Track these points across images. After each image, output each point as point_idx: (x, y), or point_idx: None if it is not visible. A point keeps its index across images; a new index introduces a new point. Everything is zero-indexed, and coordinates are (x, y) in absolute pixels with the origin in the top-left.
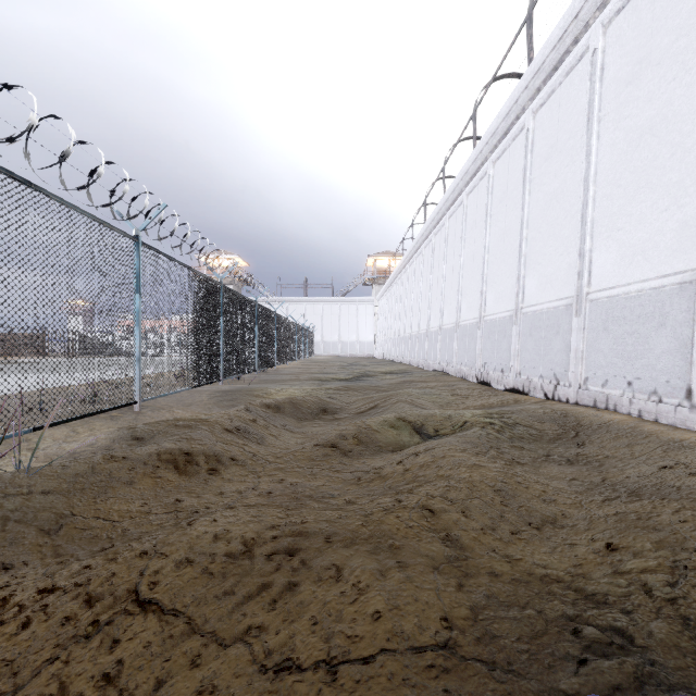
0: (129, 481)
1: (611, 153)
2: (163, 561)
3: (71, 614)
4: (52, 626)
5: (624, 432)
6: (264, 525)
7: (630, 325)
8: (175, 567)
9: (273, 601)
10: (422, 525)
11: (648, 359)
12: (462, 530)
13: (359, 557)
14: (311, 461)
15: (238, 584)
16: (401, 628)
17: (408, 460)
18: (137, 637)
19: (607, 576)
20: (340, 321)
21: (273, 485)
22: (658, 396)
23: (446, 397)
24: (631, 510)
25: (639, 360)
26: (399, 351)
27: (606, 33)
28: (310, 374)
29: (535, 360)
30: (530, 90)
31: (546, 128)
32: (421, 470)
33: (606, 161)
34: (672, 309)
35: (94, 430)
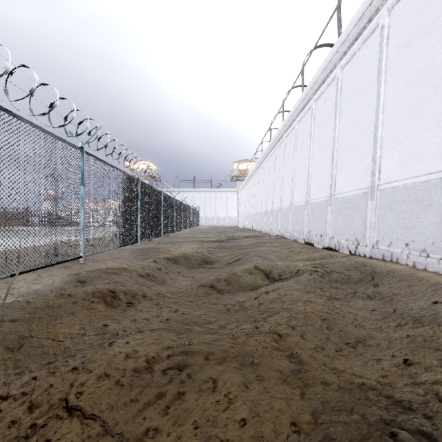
0: (72, 311)
1: (394, 93)
2: (88, 375)
3: (16, 419)
4: (1, 429)
5: (405, 277)
6: (162, 347)
7: (407, 206)
8: (96, 380)
9: (166, 407)
10: (273, 346)
11: (420, 228)
12: (301, 349)
13: (229, 372)
14: (196, 297)
15: (141, 393)
16: (262, 433)
17: (261, 297)
18: (63, 438)
19: (408, 386)
20: (216, 204)
21: (170, 314)
22: (426, 253)
23: (285, 253)
24: (418, 334)
25: (414, 229)
26: (254, 223)
27: (390, 14)
28: (196, 238)
29: (343, 229)
30: (339, 53)
31: (350, 78)
32: (271, 304)
33: (390, 98)
34: (436, 195)
35: (53, 275)
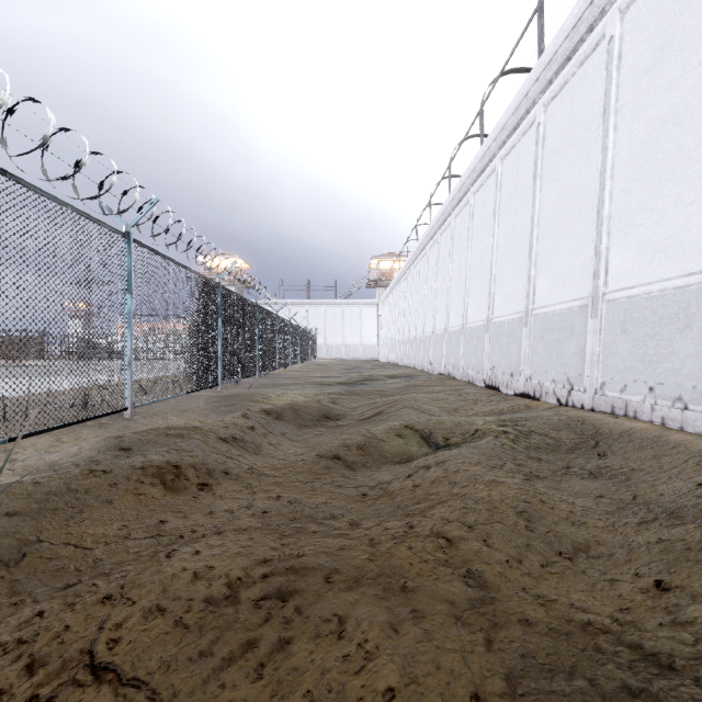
0: (109, 499)
1: (630, 145)
2: (129, 610)
3: (5, 686)
4: None
5: (649, 441)
6: (254, 560)
7: (651, 327)
8: (143, 617)
9: (260, 666)
10: (439, 559)
11: (672, 363)
12: (485, 563)
13: (366, 604)
14: (312, 474)
15: (218, 641)
16: None
17: (417, 474)
18: None
19: (665, 628)
20: (344, 323)
21: (269, 503)
22: (683, 403)
23: (453, 402)
24: (676, 537)
25: (662, 364)
26: (403, 354)
27: (623, 19)
28: (312, 378)
29: (547, 364)
30: (541, 83)
31: (558, 122)
32: (433, 486)
33: (624, 154)
34: (699, 309)
35: (80, 438)
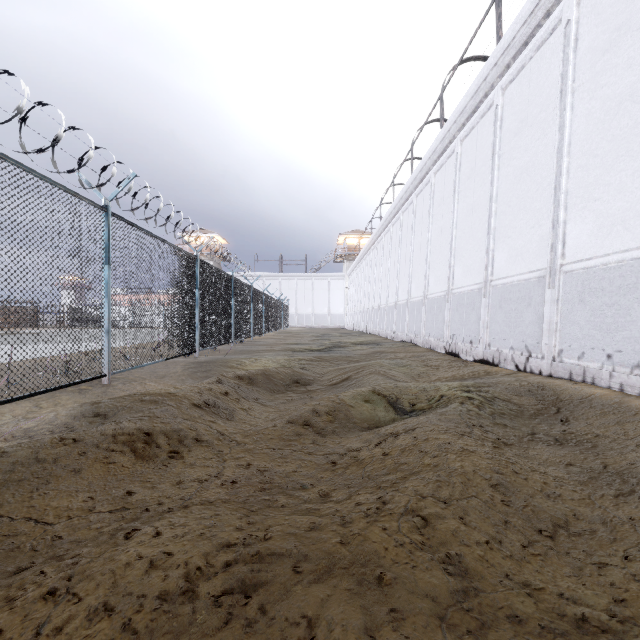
0: (77, 468)
1: (587, 123)
2: (72, 609)
3: None
4: None
5: (610, 408)
6: (217, 545)
7: (609, 297)
8: (87, 619)
9: None
10: (415, 542)
11: (630, 331)
12: (464, 545)
13: (338, 603)
14: (282, 441)
15: None
16: None
17: (387, 442)
18: None
19: None
20: (313, 295)
21: (238, 472)
22: None
23: (417, 368)
24: None
25: (620, 332)
26: (368, 323)
27: (580, 3)
28: (284, 345)
29: (505, 332)
30: (499, 67)
31: (516, 104)
32: (403, 456)
33: (581, 132)
34: None
35: (59, 404)
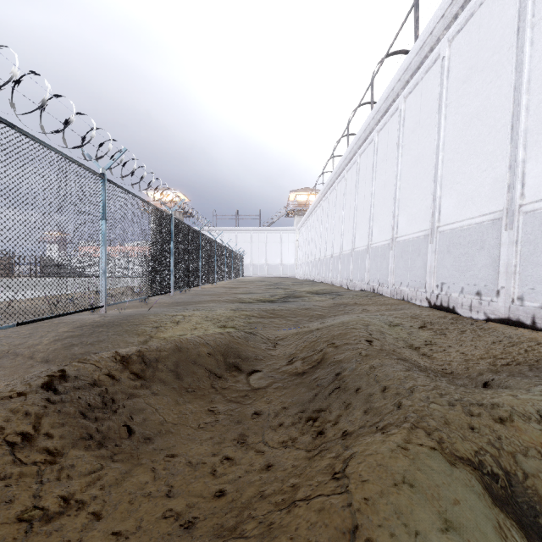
0: None
1: None
2: None
3: None
4: None
5: None
6: None
7: None
8: None
9: None
10: None
11: None
12: None
13: None
14: None
15: None
16: None
17: None
18: None
19: None
20: (267, 247)
21: None
22: None
23: (415, 332)
24: None
25: None
26: (320, 272)
27: None
28: (234, 295)
29: None
30: None
31: None
32: None
33: None
34: None
35: None
